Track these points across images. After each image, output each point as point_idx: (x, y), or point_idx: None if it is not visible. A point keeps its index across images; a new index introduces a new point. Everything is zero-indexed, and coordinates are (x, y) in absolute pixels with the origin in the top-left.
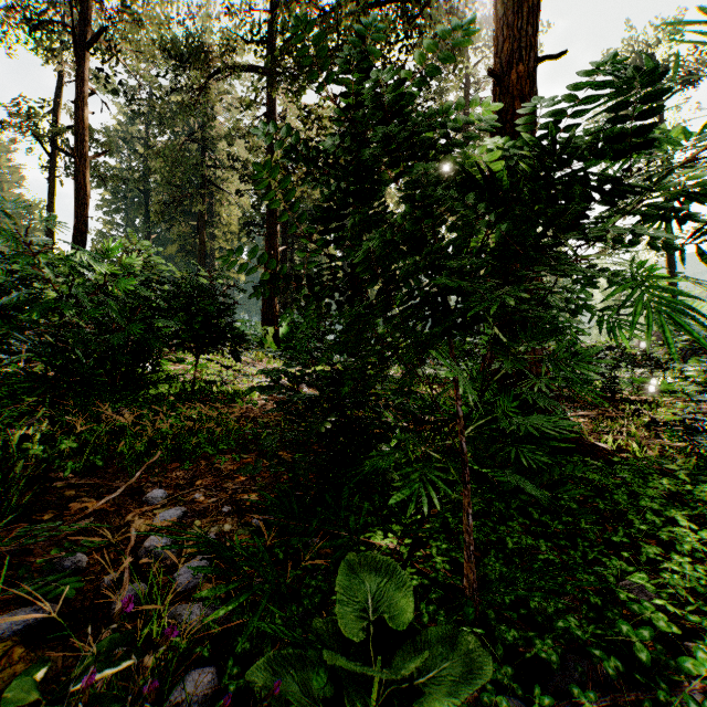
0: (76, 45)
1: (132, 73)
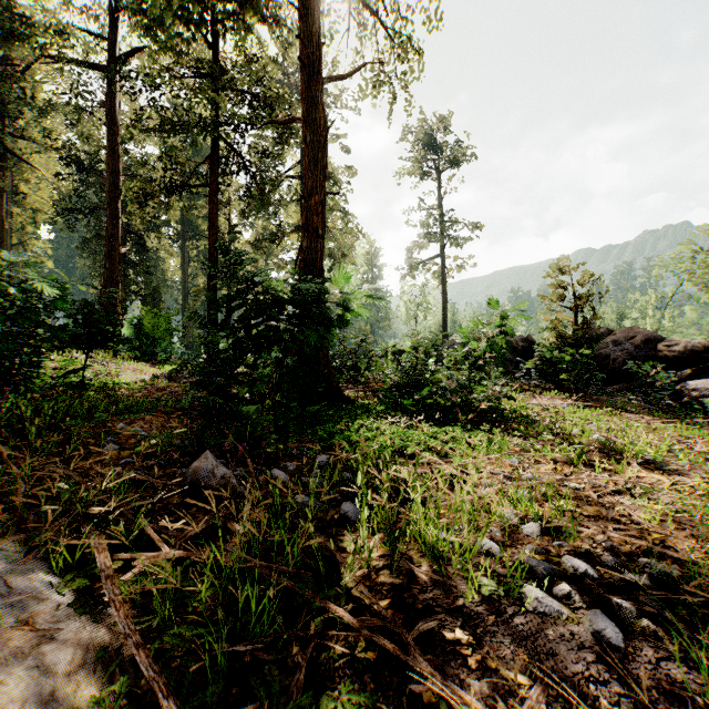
0: None
1: None
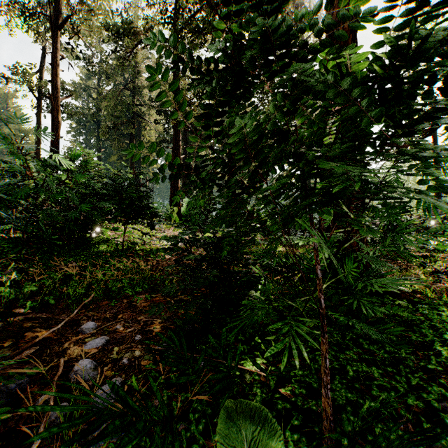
0: (52, 28)
1: (88, 45)
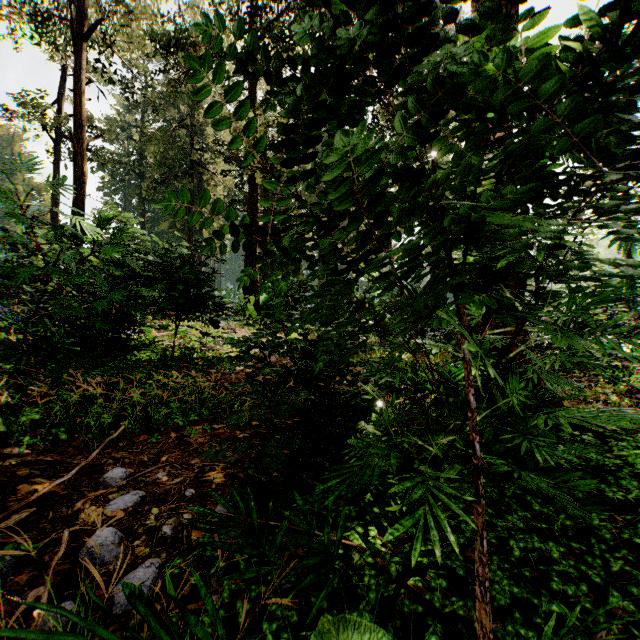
0: (75, 38)
1: (126, 64)
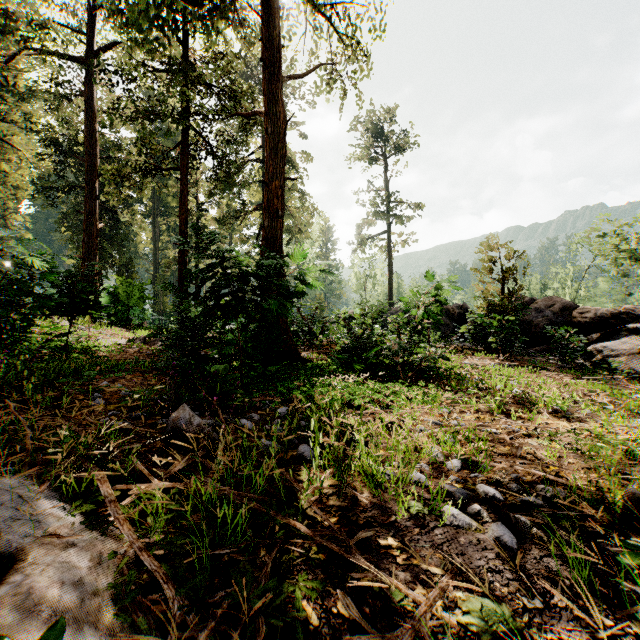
0: None
1: None
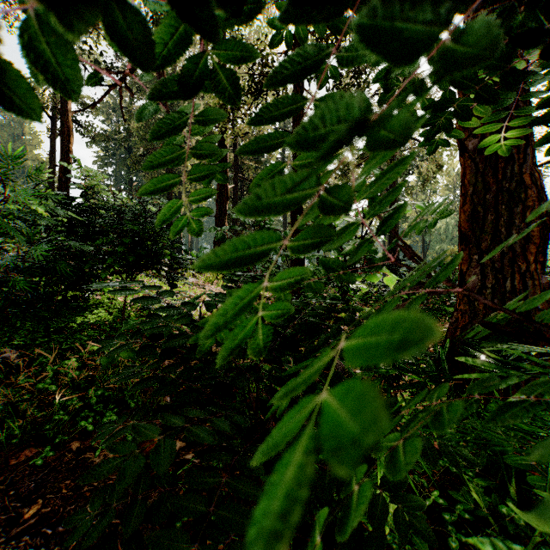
0: None
1: None
